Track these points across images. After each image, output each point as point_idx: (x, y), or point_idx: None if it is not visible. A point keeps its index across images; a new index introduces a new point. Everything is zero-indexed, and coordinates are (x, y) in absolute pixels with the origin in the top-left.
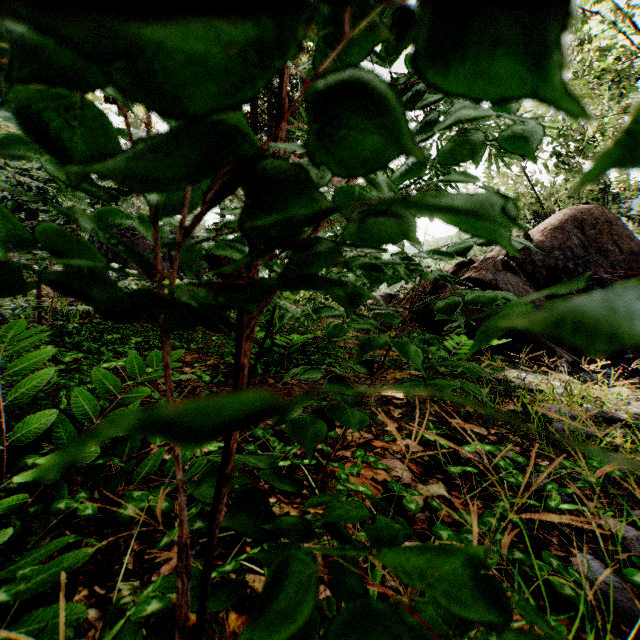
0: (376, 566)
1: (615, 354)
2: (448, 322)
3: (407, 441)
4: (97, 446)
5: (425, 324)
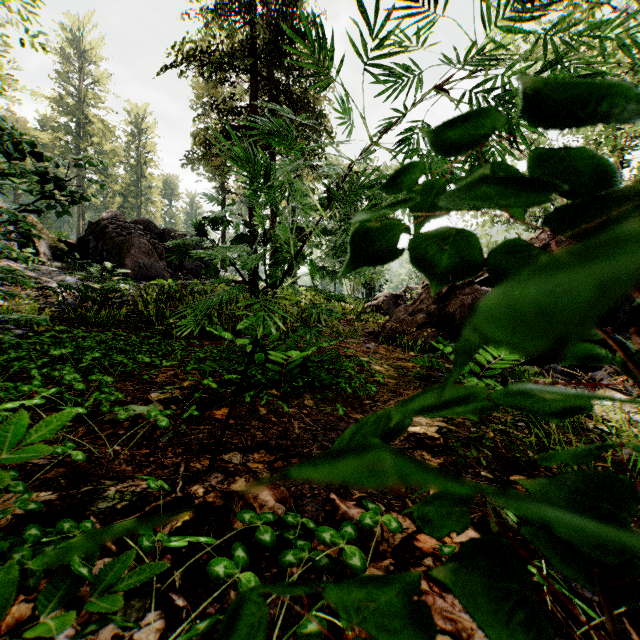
0: None
1: None
2: None
3: (468, 533)
4: None
5: (441, 329)
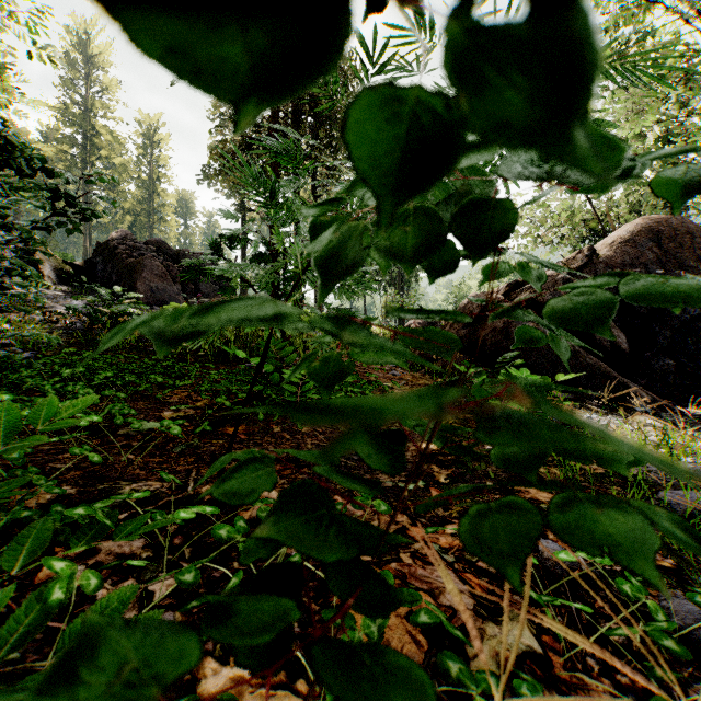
0: None
1: (699, 390)
2: (499, 352)
3: None
4: None
5: (472, 355)
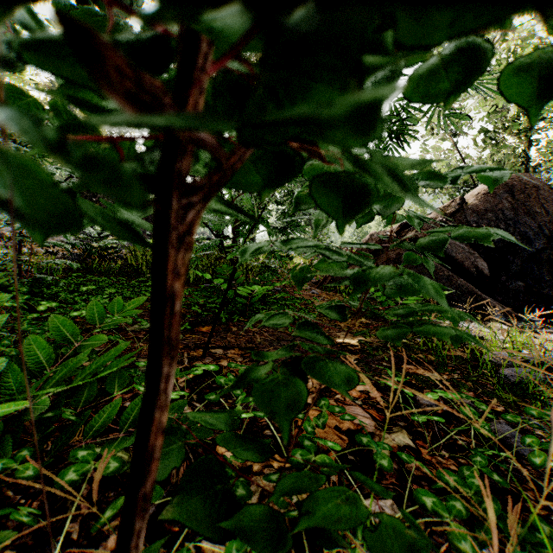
0: (356, 548)
1: (542, 305)
2: None
3: (365, 387)
4: (47, 397)
5: None
